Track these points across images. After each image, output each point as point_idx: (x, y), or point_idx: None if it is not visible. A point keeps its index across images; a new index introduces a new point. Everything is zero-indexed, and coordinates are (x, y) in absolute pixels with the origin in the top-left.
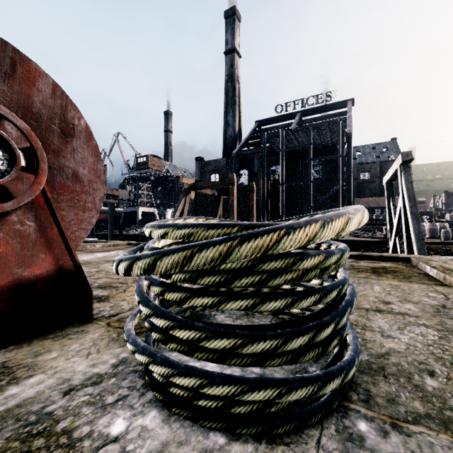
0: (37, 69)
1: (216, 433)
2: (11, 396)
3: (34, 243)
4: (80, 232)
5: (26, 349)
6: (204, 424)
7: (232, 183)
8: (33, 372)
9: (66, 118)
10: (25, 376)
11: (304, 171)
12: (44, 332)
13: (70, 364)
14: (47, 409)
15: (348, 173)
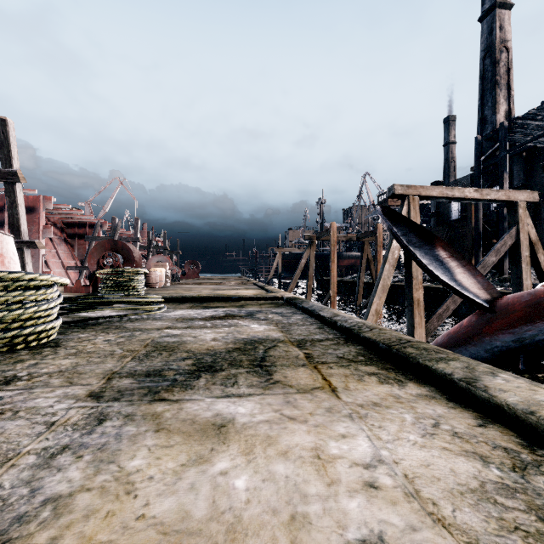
0: (121, 242)
1: None
2: None
3: None
4: None
5: None
6: None
7: (329, 232)
8: None
9: (127, 249)
10: None
11: None
12: None
13: None
14: None
15: None
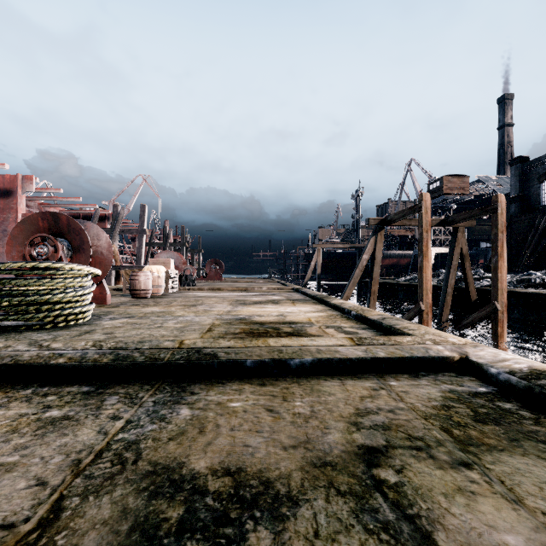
0: (65, 216)
1: None
2: None
3: None
4: None
5: None
6: None
7: (419, 208)
8: None
9: (76, 229)
10: None
11: None
12: None
13: None
14: None
15: None
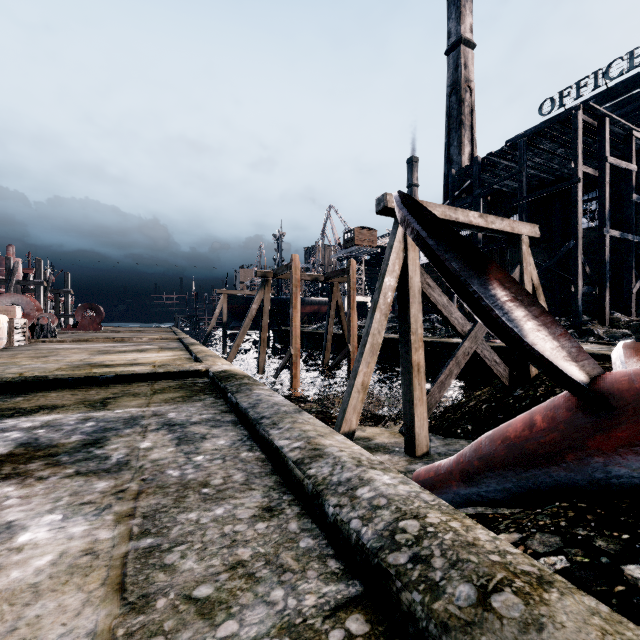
0: None
1: None
2: None
3: None
4: None
5: None
6: None
7: (290, 267)
8: None
9: None
10: None
11: (569, 216)
12: None
13: None
14: None
15: None
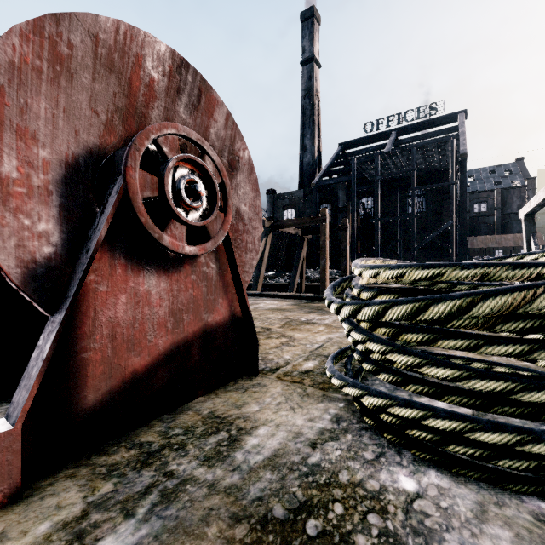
0: (216, 98)
1: (529, 497)
2: (257, 445)
3: (215, 287)
4: (244, 275)
5: (219, 400)
6: (509, 487)
7: (324, 220)
8: (253, 424)
9: (233, 150)
10: (250, 428)
11: (402, 204)
12: (221, 383)
13: (284, 418)
14: (309, 461)
15: (462, 204)
